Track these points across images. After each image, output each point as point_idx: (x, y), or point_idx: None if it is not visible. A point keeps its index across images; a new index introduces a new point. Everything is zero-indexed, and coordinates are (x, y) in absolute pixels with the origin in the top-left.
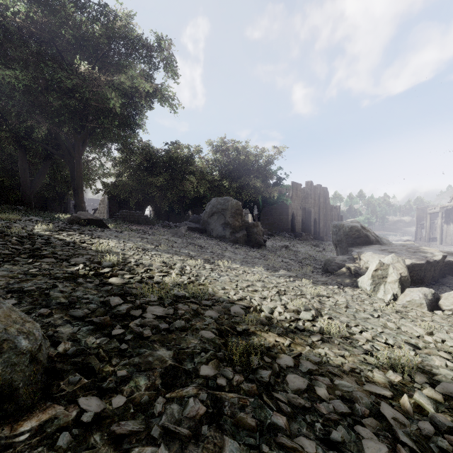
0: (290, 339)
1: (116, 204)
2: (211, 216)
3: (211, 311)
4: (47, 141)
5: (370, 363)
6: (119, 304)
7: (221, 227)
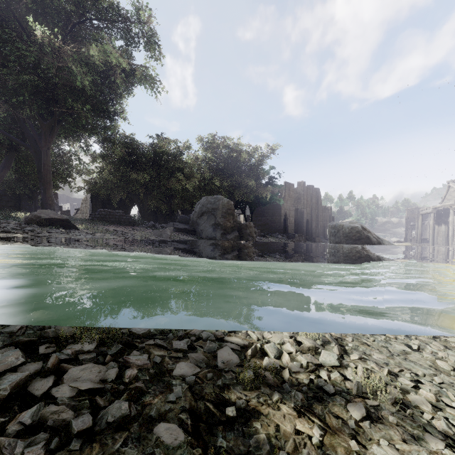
0: (318, 420)
1: (99, 203)
2: (200, 216)
3: (185, 362)
4: (11, 130)
5: None
6: (12, 366)
7: (212, 228)
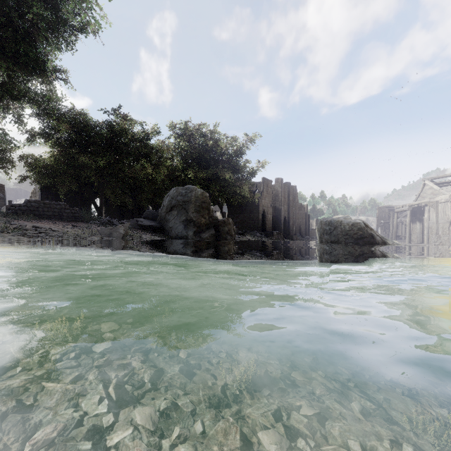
0: None
1: (52, 196)
2: (169, 211)
3: None
4: None
5: None
6: None
7: (182, 225)
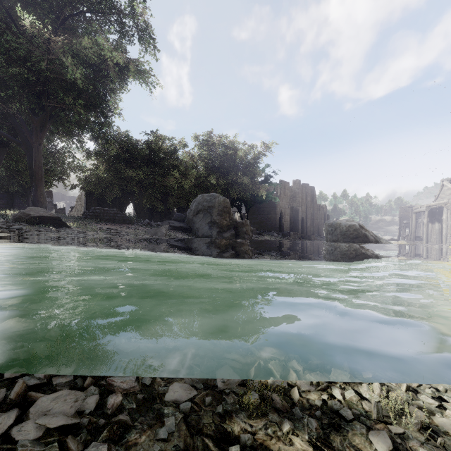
0: None
1: (94, 201)
2: (196, 214)
3: (179, 383)
4: (2, 125)
5: None
6: None
7: (208, 226)
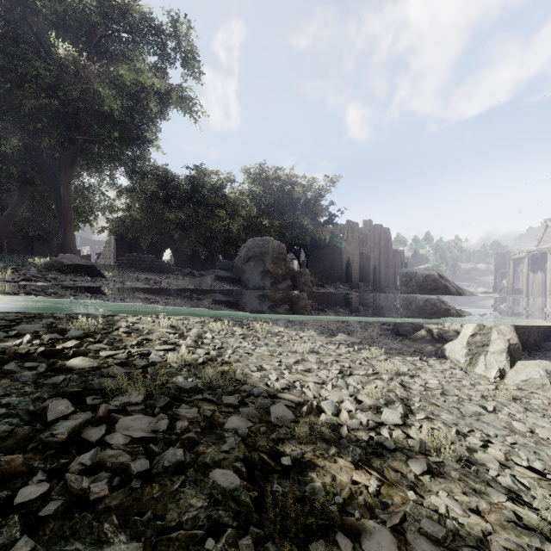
0: (376, 473)
1: (125, 246)
2: (246, 262)
3: (236, 417)
4: (25, 161)
5: (530, 527)
6: (63, 415)
7: (260, 276)
